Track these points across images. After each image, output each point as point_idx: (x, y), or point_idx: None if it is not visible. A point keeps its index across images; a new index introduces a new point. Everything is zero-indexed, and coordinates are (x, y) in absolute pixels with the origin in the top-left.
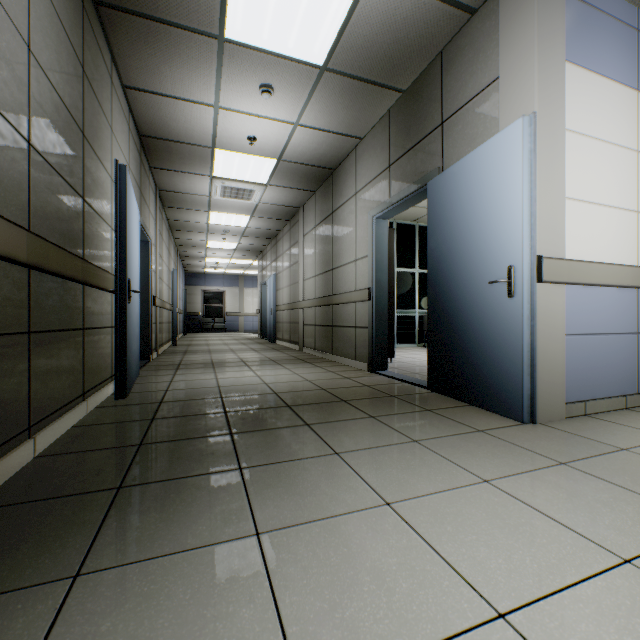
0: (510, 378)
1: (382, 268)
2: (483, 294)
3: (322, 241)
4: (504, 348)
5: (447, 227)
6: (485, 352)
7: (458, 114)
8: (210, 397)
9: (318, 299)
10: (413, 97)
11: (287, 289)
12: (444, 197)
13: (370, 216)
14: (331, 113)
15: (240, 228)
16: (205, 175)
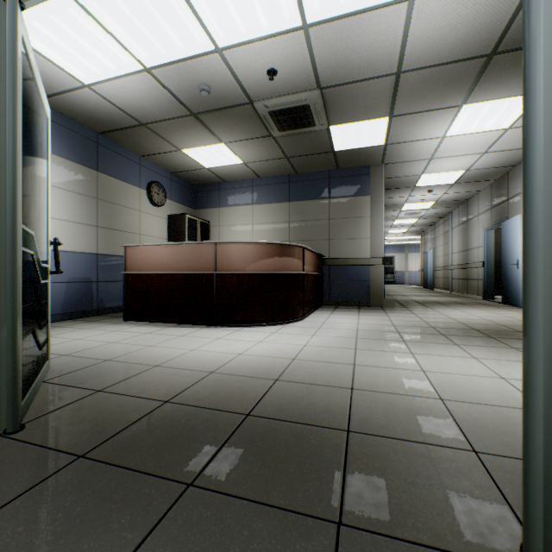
0: (517, 294)
1: (490, 252)
2: (512, 267)
3: (462, 234)
4: (516, 285)
5: (505, 242)
6: (513, 287)
7: (511, 199)
8: (410, 300)
9: (459, 265)
10: (499, 183)
11: (441, 258)
12: (504, 231)
13: (483, 228)
14: (460, 189)
15: (410, 224)
16: (397, 210)
